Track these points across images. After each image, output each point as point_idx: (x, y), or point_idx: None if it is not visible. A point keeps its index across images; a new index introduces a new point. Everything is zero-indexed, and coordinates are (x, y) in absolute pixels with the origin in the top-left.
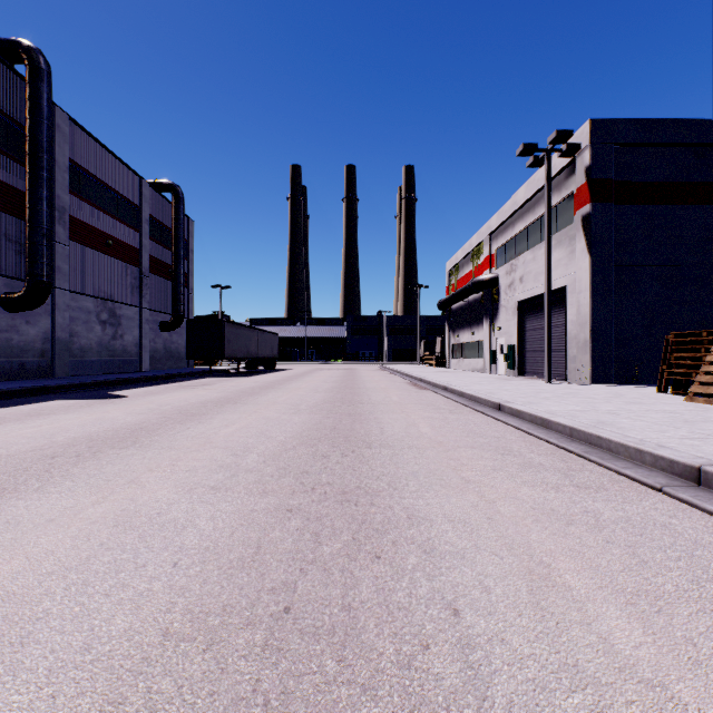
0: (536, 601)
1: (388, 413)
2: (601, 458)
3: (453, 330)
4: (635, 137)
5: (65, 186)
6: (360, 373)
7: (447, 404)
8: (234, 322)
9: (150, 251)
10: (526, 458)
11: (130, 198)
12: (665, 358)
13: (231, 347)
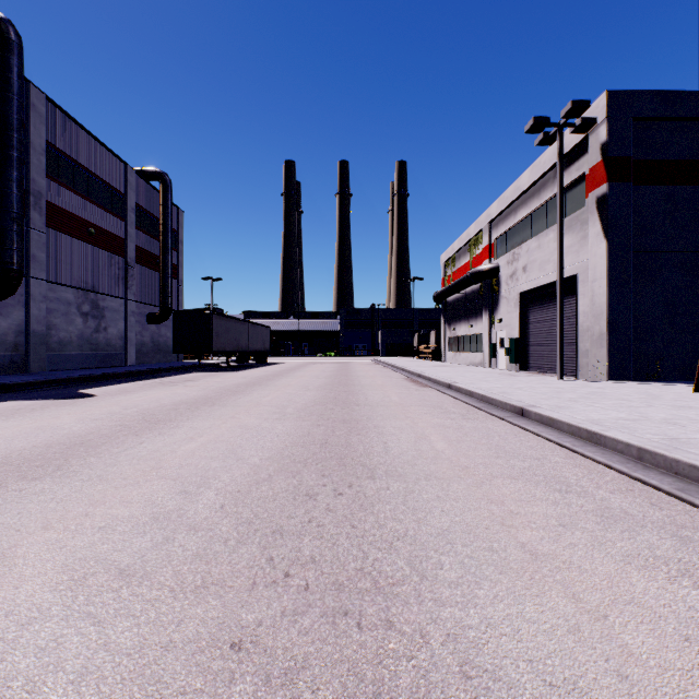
0: None
1: (389, 419)
2: None
3: (449, 323)
4: (656, 111)
5: (41, 170)
6: (354, 367)
7: (456, 407)
8: (223, 314)
9: (137, 241)
10: (597, 499)
11: (115, 186)
12: None
13: (219, 340)
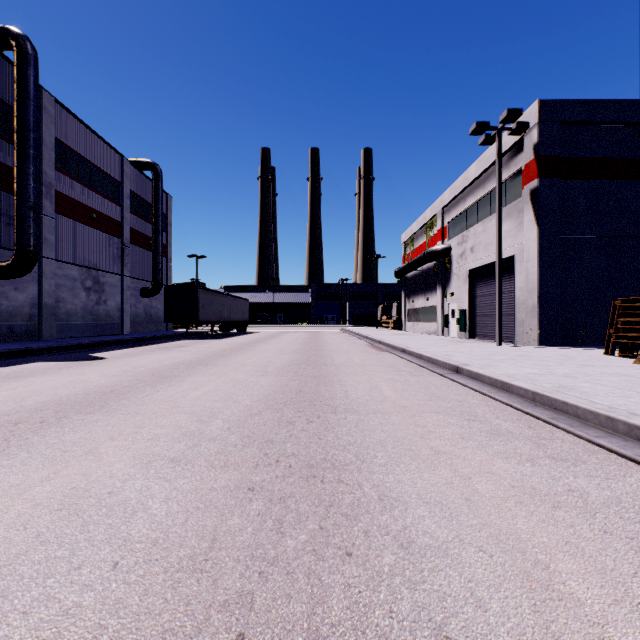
0: (544, 623)
1: (351, 376)
2: (570, 425)
3: (409, 296)
4: (580, 116)
5: (51, 163)
6: (323, 336)
7: (406, 366)
8: (208, 289)
9: (132, 224)
10: (493, 424)
11: (113, 175)
12: (612, 322)
13: (205, 311)
